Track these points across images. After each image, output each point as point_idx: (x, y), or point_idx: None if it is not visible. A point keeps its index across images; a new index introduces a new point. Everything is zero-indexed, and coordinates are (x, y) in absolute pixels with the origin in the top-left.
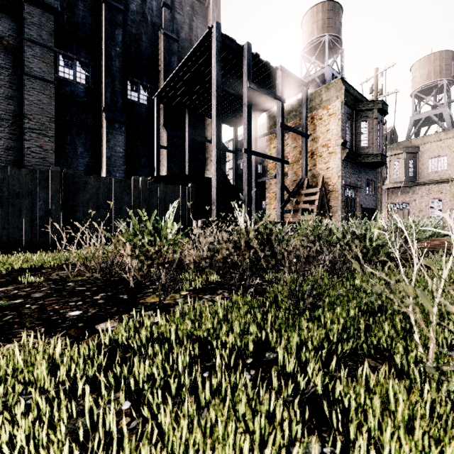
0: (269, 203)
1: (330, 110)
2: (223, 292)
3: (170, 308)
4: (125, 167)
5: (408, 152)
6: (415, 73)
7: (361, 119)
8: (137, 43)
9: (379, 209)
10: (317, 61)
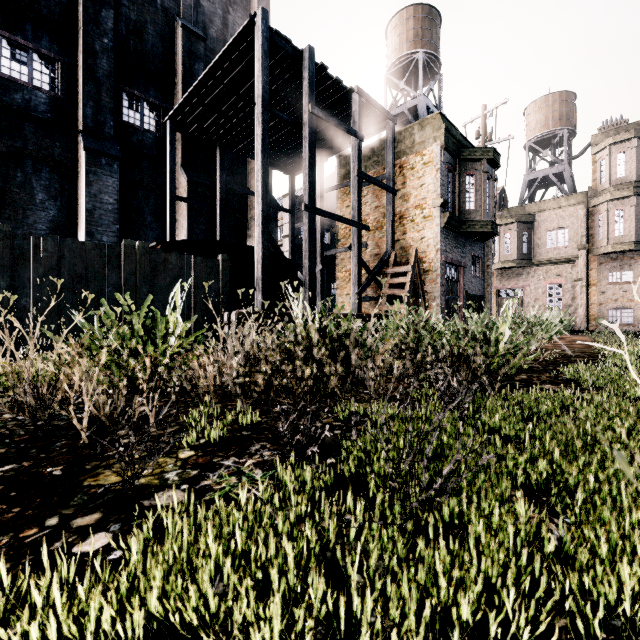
0: (341, 287)
1: (425, 156)
2: (262, 449)
3: (144, 500)
4: (119, 227)
5: (522, 222)
6: (529, 118)
7: (466, 172)
8: (140, 36)
9: (488, 297)
10: (407, 87)
